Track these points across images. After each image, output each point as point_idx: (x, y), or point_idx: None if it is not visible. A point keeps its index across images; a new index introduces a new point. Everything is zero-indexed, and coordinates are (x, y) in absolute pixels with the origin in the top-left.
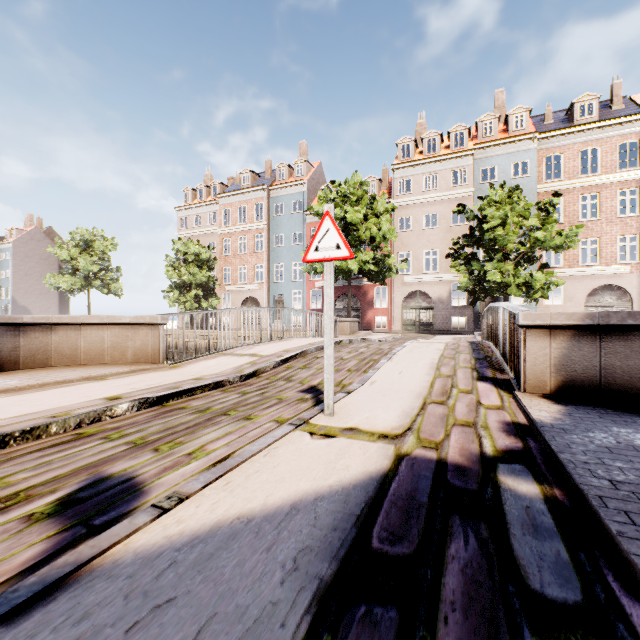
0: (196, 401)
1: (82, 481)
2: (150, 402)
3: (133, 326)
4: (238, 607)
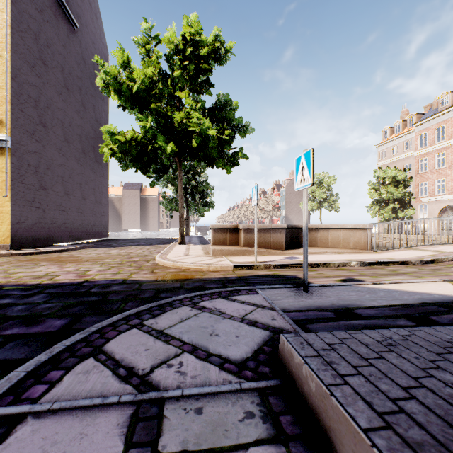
0: (388, 267)
1: (346, 278)
2: (365, 264)
3: (353, 230)
4: (396, 297)
